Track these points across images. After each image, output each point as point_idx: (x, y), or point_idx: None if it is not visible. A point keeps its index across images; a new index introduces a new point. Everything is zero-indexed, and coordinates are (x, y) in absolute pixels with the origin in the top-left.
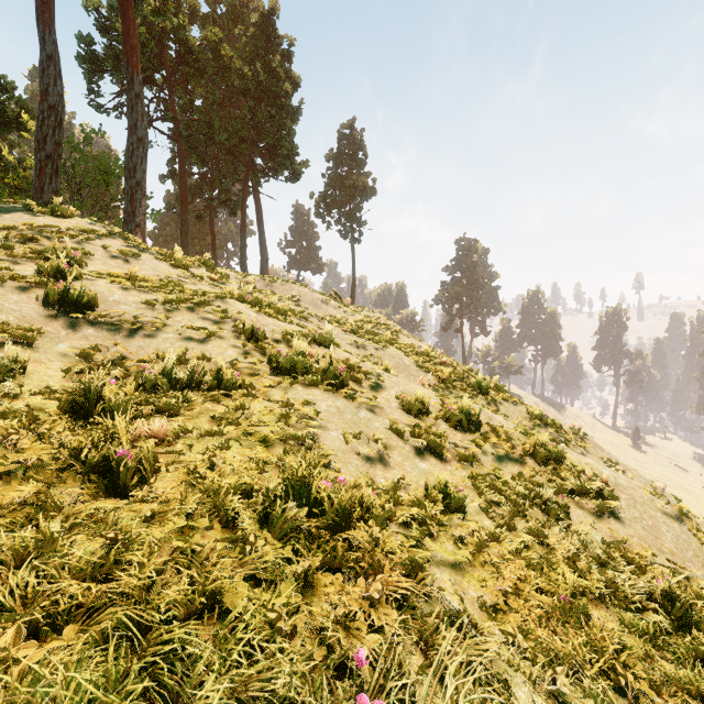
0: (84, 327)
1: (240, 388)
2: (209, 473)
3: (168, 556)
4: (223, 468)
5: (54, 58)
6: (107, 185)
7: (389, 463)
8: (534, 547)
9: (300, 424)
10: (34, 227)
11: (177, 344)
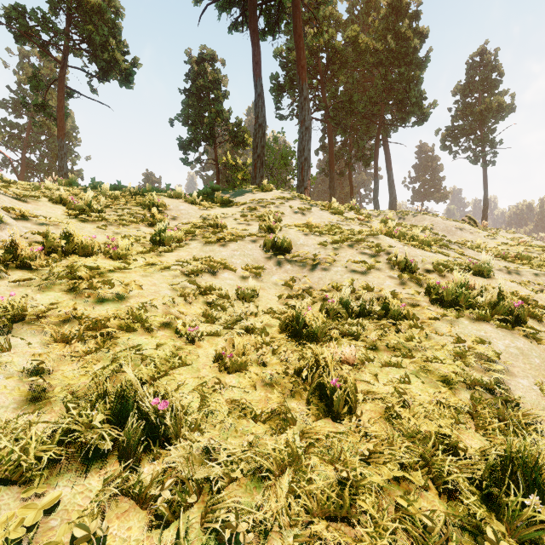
0: (285, 264)
1: (404, 318)
2: (402, 411)
3: (393, 510)
4: (415, 408)
5: (261, 95)
6: (285, 165)
7: None
8: None
9: (478, 364)
10: (255, 200)
11: (345, 276)
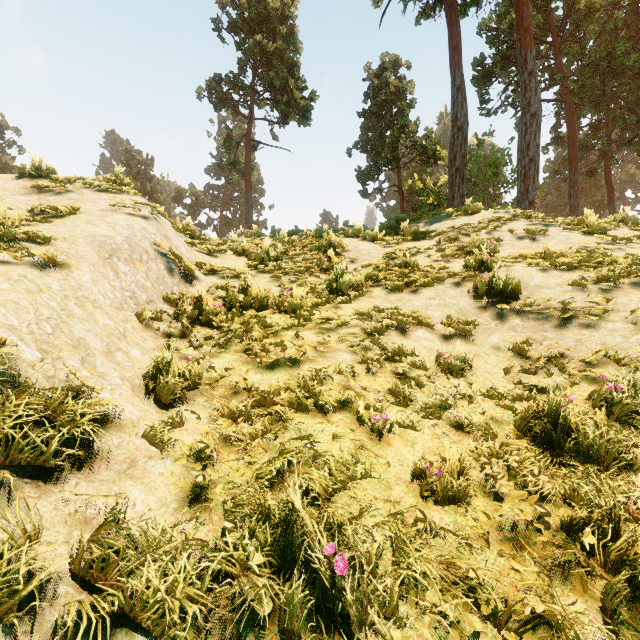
0: (509, 317)
1: None
2: None
3: None
4: None
5: (461, 88)
6: (495, 176)
7: None
8: None
9: None
10: (455, 228)
11: (633, 338)
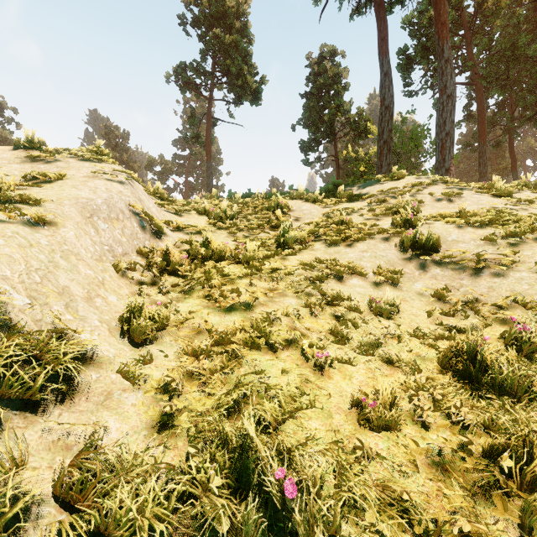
0: (431, 267)
1: None
2: None
3: None
4: None
5: (388, 73)
6: (417, 148)
7: None
8: None
9: None
10: (383, 191)
11: None
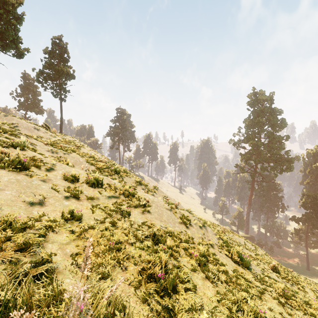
0: None
1: None
2: None
3: None
4: None
5: None
6: None
7: (45, 204)
8: (109, 227)
9: None
10: None
11: None
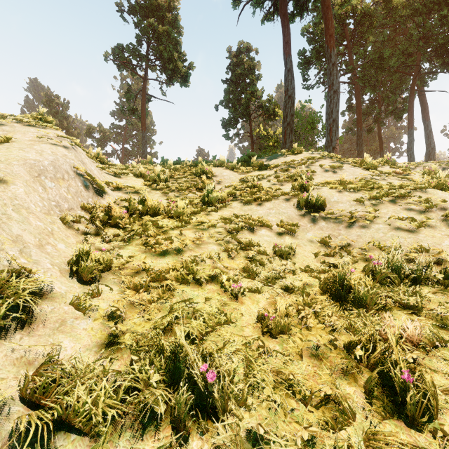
0: (319, 221)
1: None
2: None
3: None
4: None
5: (290, 70)
6: (312, 129)
7: None
8: None
9: None
10: (286, 163)
11: (389, 234)
